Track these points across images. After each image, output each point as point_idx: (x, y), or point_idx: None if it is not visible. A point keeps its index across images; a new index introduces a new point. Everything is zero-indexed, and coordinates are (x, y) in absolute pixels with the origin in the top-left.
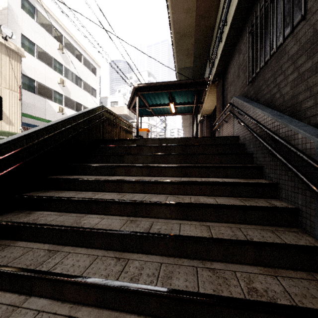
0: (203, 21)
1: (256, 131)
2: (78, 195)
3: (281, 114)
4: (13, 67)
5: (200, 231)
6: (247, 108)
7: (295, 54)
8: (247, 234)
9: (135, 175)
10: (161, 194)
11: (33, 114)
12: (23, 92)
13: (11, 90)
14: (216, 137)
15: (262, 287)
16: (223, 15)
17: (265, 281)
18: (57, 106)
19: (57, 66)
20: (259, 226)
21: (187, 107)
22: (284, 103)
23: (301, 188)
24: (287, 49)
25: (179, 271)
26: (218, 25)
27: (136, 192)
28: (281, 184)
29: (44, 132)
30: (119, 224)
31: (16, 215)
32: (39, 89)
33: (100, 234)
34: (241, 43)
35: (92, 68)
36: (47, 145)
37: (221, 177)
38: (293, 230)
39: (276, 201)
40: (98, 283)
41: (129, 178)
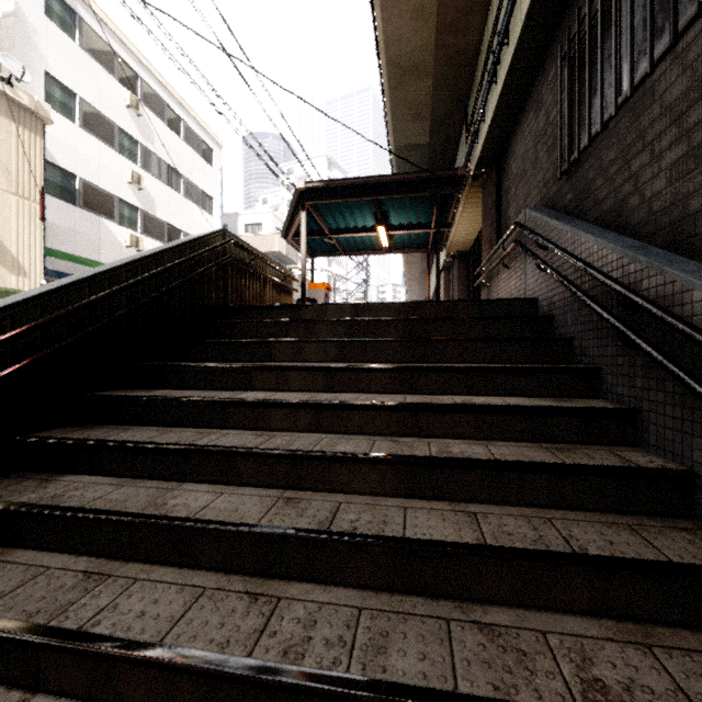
0: (453, 37)
1: (580, 286)
2: (163, 437)
3: (644, 245)
4: (25, 146)
5: (455, 528)
6: (559, 233)
7: (681, 101)
8: (571, 535)
9: (298, 388)
10: (358, 433)
11: (72, 250)
12: (49, 202)
13: (22, 196)
14: (486, 302)
15: (618, 679)
16: (502, 21)
17: (622, 660)
18: (127, 233)
19: (127, 144)
20: (598, 515)
21: (416, 235)
22: (652, 218)
23: (701, 423)
24: (660, 91)
25: (404, 630)
26: (488, 46)
27: (301, 430)
28: (647, 412)
29: (86, 290)
30: (257, 508)
31: (13, 486)
32: (86, 195)
33: (211, 533)
34: (541, 86)
35: (203, 150)
36: (93, 320)
37: (500, 394)
38: (682, 525)
39: (634, 454)
40: (200, 666)
41: (283, 395)
